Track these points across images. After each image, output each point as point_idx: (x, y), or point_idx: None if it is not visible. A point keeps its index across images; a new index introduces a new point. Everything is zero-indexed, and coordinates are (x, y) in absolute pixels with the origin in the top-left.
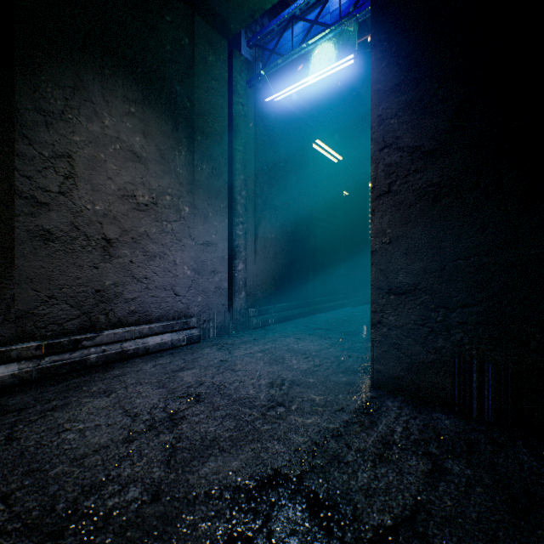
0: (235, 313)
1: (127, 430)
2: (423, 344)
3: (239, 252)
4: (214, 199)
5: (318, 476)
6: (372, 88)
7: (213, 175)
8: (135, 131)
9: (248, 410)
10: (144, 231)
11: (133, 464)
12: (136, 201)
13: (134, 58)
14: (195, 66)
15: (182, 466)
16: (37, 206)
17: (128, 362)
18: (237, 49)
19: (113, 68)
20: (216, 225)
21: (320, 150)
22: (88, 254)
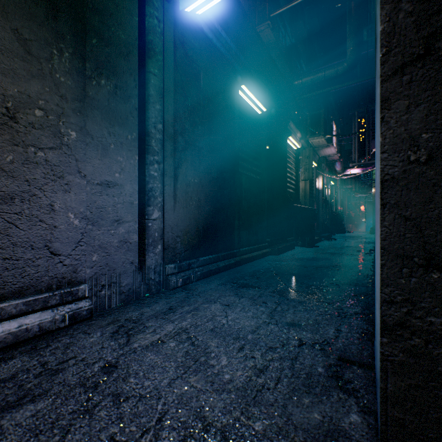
0: (149, 271)
1: None
2: None
3: (153, 196)
4: (118, 127)
5: None
6: None
7: (117, 96)
8: None
9: None
10: None
11: None
12: None
13: None
14: None
15: None
16: None
17: None
18: None
19: None
20: (121, 161)
21: (245, 98)
22: None
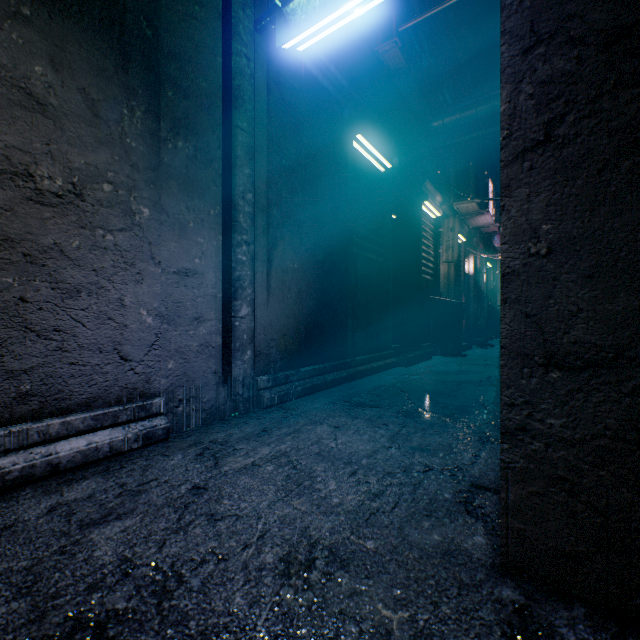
0: (236, 384)
1: None
2: None
3: (241, 287)
4: (198, 200)
5: None
6: None
7: (197, 160)
8: (32, 52)
9: None
10: (54, 243)
11: None
12: (34, 186)
13: None
14: None
15: None
16: None
17: (3, 499)
18: None
19: None
20: (201, 243)
21: (362, 152)
22: None
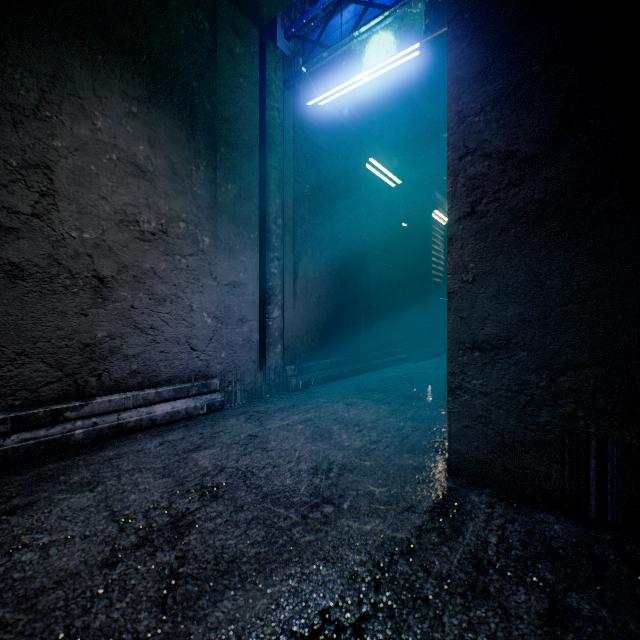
0: (269, 371)
1: (111, 545)
2: (520, 418)
3: (274, 295)
4: (242, 228)
5: (385, 624)
6: (449, 76)
7: (241, 198)
8: (138, 137)
9: (283, 510)
10: (151, 267)
11: (111, 606)
12: (139, 229)
13: (137, 42)
14: (218, 58)
15: (183, 608)
16: (1, 233)
17: (127, 438)
18: (272, 41)
19: (108, 54)
20: (244, 261)
21: (374, 172)
22: (74, 297)
